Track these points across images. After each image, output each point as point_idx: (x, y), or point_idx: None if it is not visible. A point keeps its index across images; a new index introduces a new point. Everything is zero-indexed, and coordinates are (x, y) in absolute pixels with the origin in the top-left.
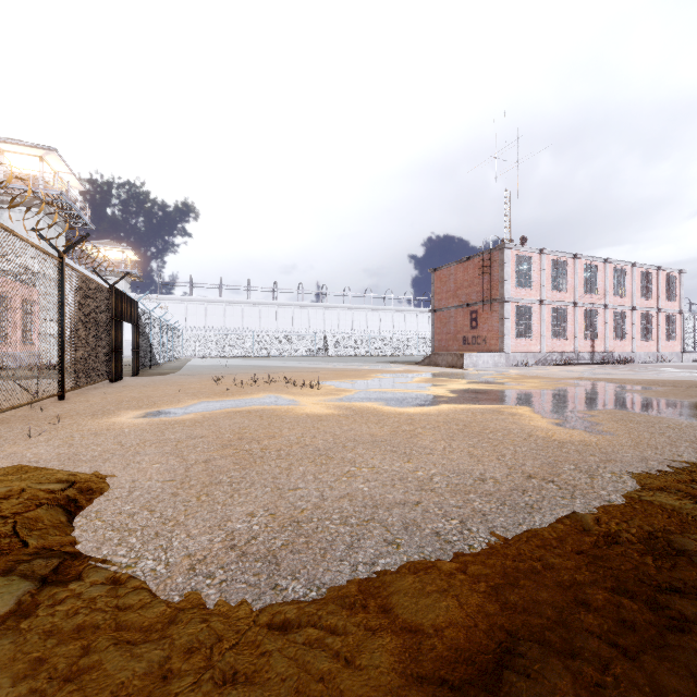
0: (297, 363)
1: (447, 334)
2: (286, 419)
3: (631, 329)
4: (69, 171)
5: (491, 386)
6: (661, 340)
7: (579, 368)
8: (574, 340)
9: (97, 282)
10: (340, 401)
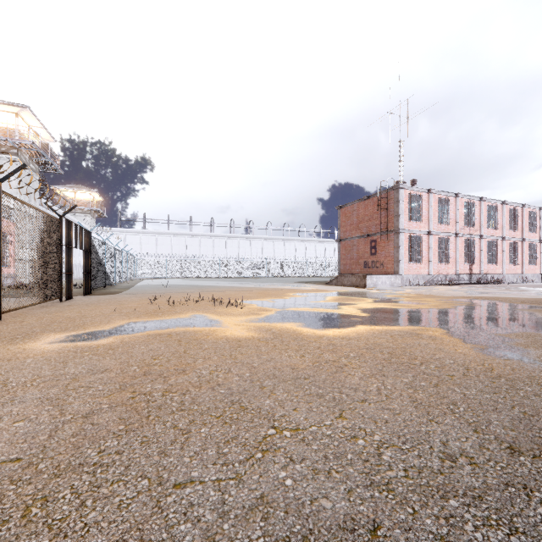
0: (228, 283)
1: (350, 260)
2: (204, 345)
3: (501, 255)
4: (41, 126)
5: (396, 305)
6: (525, 264)
7: (462, 288)
8: (455, 264)
9: (43, 212)
10: (261, 321)
